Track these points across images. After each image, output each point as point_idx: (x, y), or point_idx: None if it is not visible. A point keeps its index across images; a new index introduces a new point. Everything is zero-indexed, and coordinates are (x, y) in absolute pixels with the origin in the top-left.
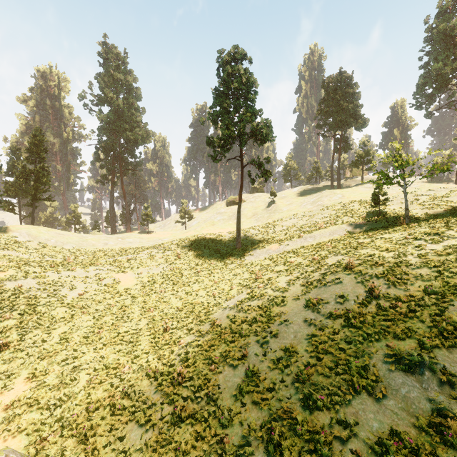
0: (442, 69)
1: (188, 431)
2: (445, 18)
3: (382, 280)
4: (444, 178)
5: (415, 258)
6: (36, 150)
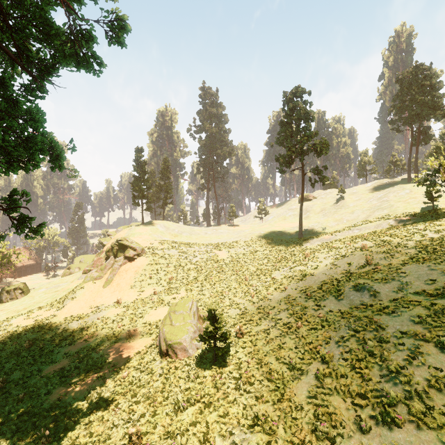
0: None
1: (255, 311)
2: None
3: (379, 256)
4: None
5: (412, 243)
6: (165, 172)
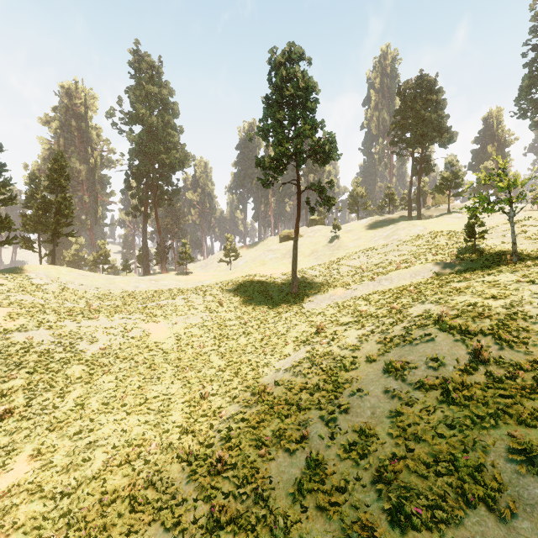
0: None
1: None
2: None
3: (491, 339)
4: None
5: (535, 309)
6: (57, 177)
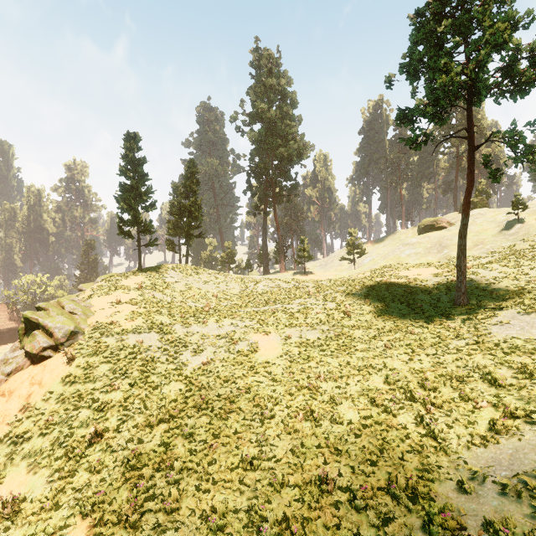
0: None
1: None
2: None
3: None
4: None
5: None
6: (189, 183)
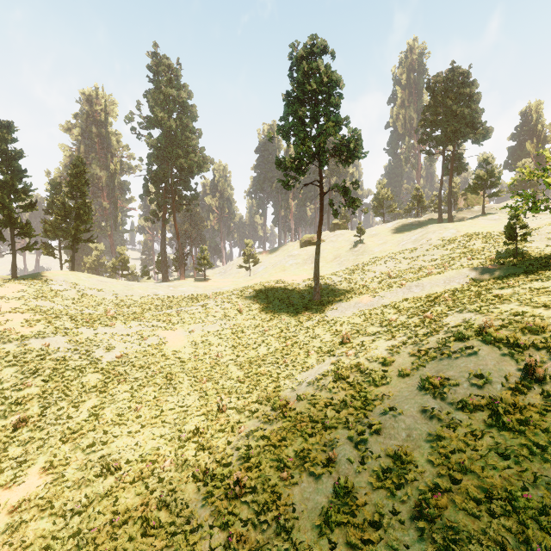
0: None
1: None
2: None
3: (545, 353)
4: None
5: None
6: (77, 183)
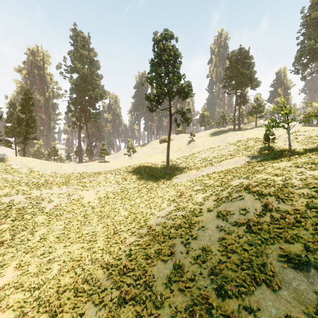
0: (313, 45)
1: (131, 310)
2: (315, 8)
3: (274, 198)
4: (314, 123)
5: (298, 181)
6: (27, 104)
